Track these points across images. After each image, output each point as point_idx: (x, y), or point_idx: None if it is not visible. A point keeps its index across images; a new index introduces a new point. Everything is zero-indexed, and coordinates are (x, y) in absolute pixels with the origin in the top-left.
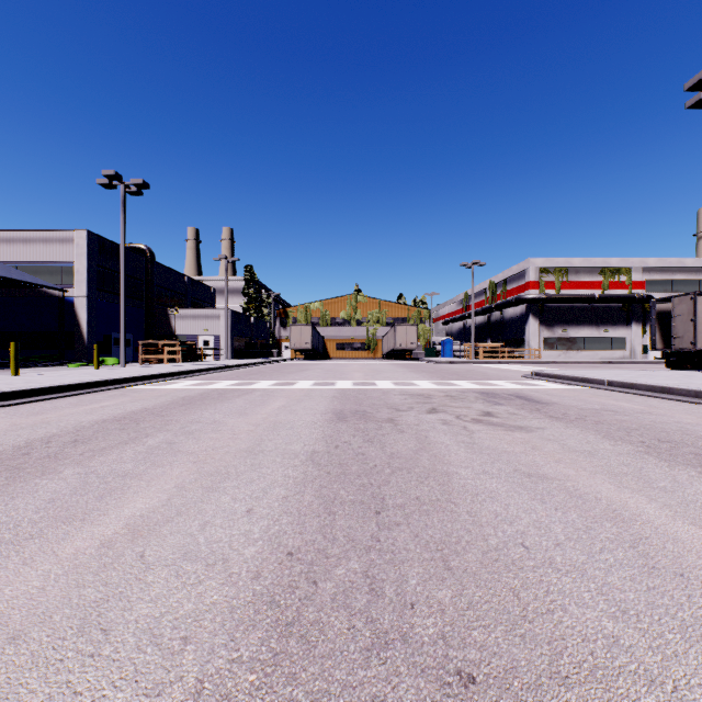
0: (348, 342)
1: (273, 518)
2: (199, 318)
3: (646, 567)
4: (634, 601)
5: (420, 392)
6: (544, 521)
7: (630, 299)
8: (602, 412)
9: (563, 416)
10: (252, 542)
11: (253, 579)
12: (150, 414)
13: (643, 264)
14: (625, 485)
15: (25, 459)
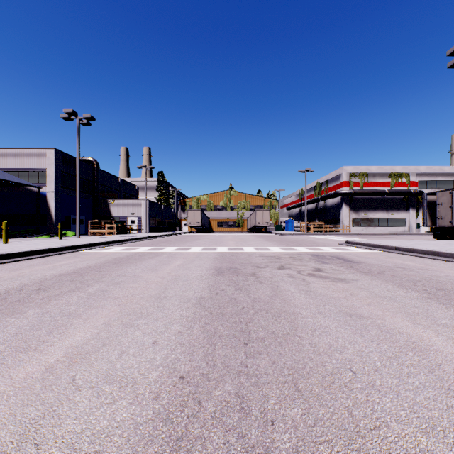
0: (225, 221)
1: (171, 348)
2: (128, 206)
3: (443, 389)
4: (439, 418)
5: (272, 254)
6: (364, 351)
7: (408, 193)
8: (395, 269)
9: (369, 271)
10: (155, 368)
11: (154, 399)
12: (92, 270)
13: (417, 171)
14: (418, 322)
15: (2, 302)
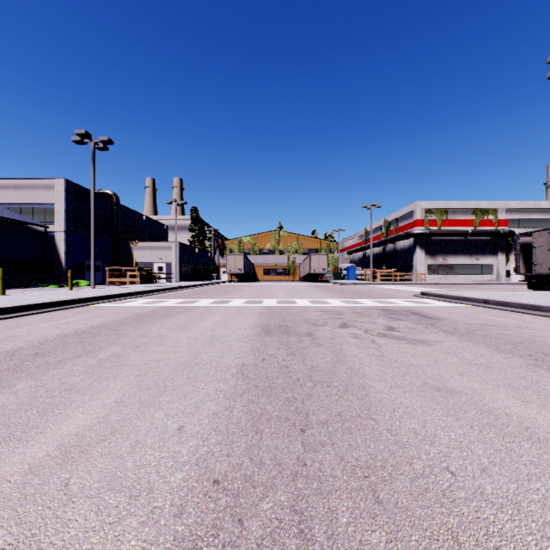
0: (272, 268)
1: (202, 437)
2: (154, 249)
3: None
4: None
5: (332, 309)
6: (463, 441)
7: (496, 234)
8: (487, 327)
9: (454, 330)
10: (180, 466)
11: (176, 516)
12: (107, 328)
13: (506, 206)
14: (529, 399)
15: None
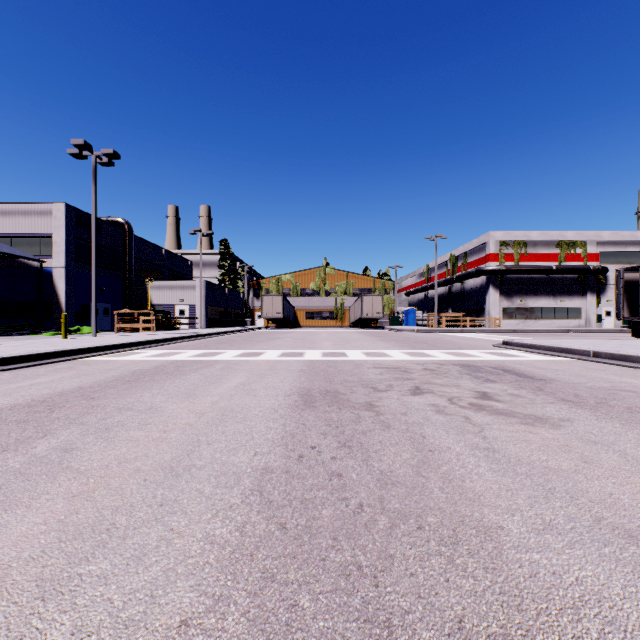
0: (317, 312)
1: None
2: (175, 289)
3: None
4: None
5: (395, 364)
6: None
7: (585, 271)
8: (620, 393)
9: (578, 399)
10: None
11: None
12: (79, 395)
13: (597, 238)
14: None
15: None
